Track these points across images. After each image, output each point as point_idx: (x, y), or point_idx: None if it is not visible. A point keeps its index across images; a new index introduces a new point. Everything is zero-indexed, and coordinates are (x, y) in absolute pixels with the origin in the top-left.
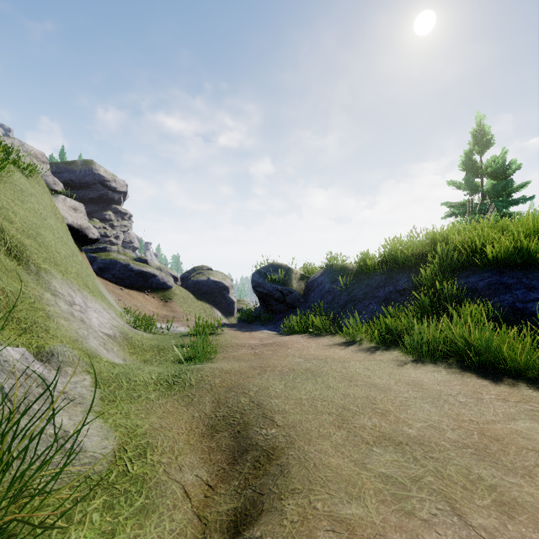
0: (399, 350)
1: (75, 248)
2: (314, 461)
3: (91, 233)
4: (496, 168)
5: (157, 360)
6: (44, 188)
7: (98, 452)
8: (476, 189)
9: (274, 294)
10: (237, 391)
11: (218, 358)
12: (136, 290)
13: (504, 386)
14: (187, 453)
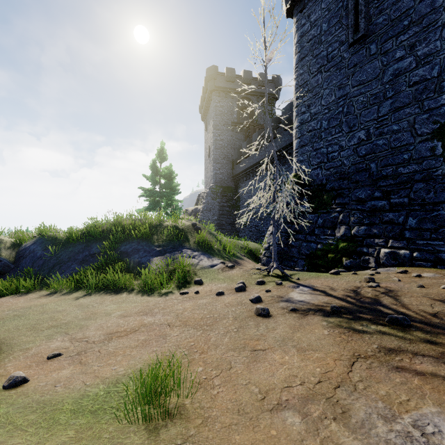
0: (82, 291)
1: None
2: (15, 342)
3: None
4: (164, 172)
5: None
6: None
7: None
8: (155, 183)
9: None
10: None
11: None
12: None
13: (117, 296)
14: None
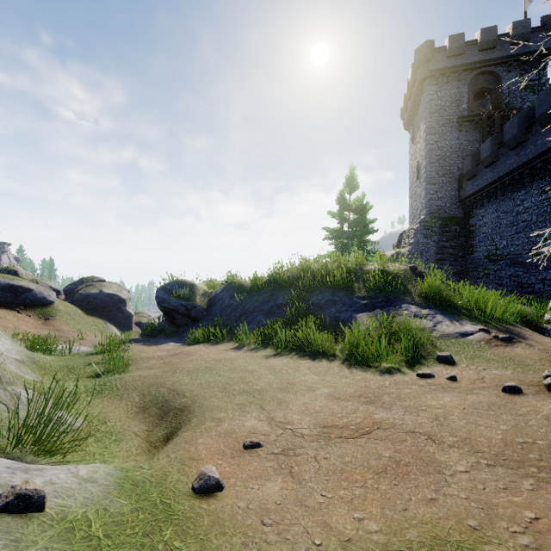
0: (270, 349)
1: None
2: (207, 405)
3: None
4: (355, 205)
5: (70, 378)
6: None
7: (76, 424)
8: (343, 220)
9: (179, 309)
10: (157, 386)
11: (132, 369)
12: (2, 307)
13: (314, 362)
14: (130, 422)
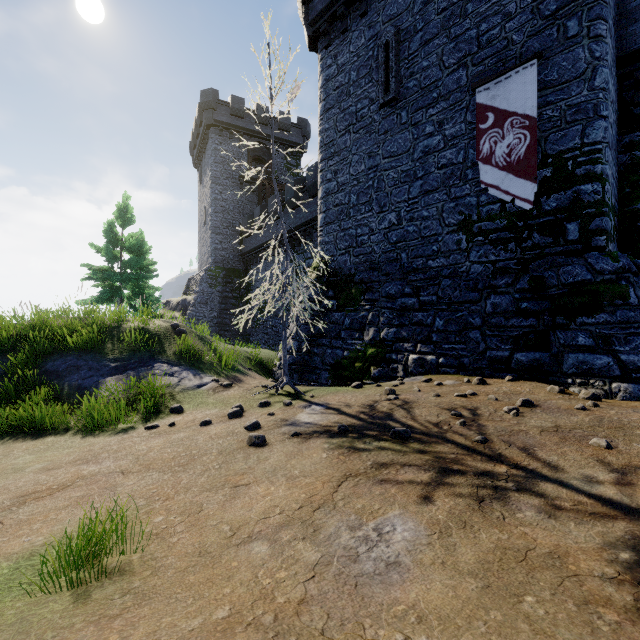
0: None
1: None
2: None
3: None
4: (129, 243)
5: None
6: None
7: None
8: (113, 258)
9: None
10: None
11: None
12: None
13: (36, 441)
14: None
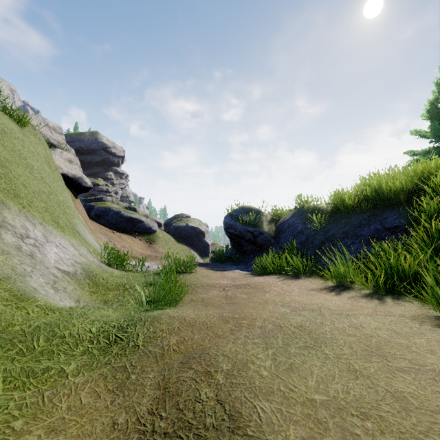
0: (417, 300)
1: (61, 190)
2: None
3: (84, 182)
4: None
5: (119, 300)
6: (40, 140)
7: None
8: None
9: (245, 235)
10: (196, 368)
11: (185, 300)
12: (125, 233)
13: None
14: None
